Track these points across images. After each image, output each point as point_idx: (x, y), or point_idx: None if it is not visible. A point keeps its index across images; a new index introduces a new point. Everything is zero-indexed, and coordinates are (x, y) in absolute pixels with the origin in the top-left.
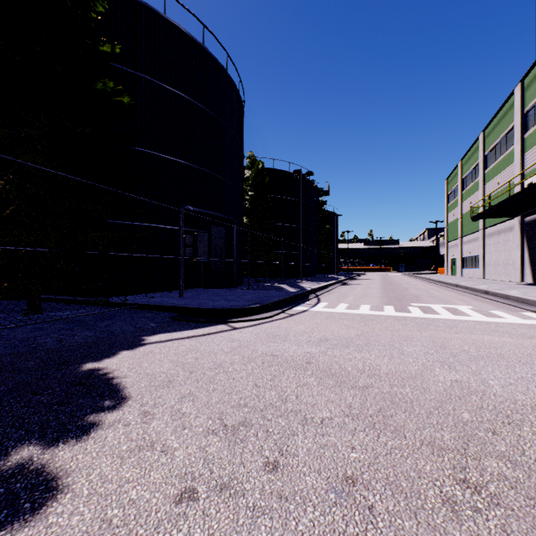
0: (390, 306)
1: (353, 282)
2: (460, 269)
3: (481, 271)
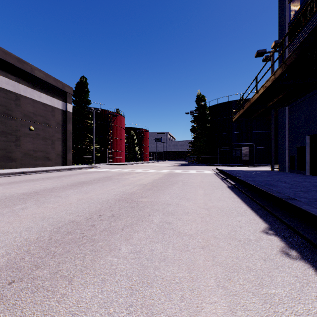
0: None
1: None
2: None
3: None
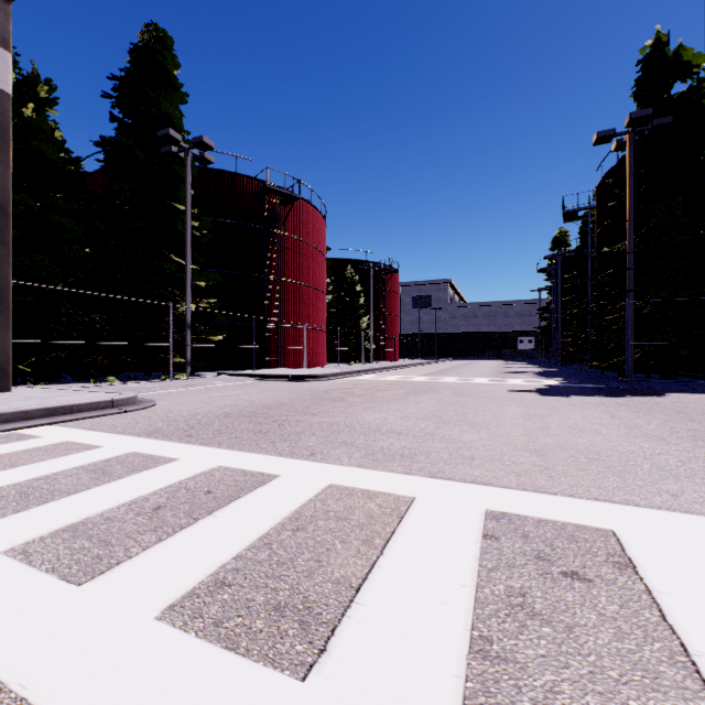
0: None
1: None
2: None
3: None
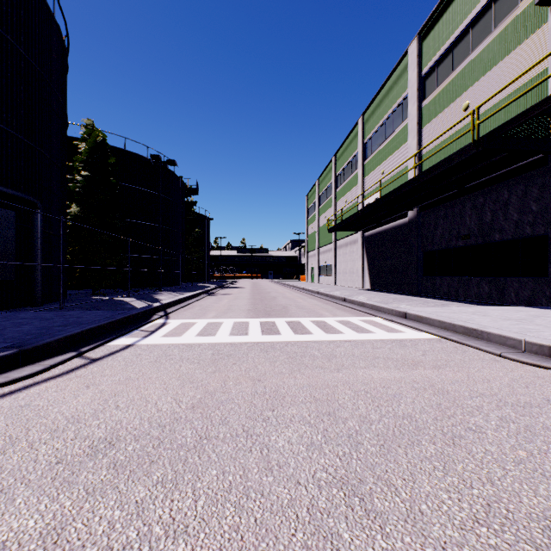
0: (257, 324)
1: (222, 292)
2: (317, 276)
3: (333, 279)
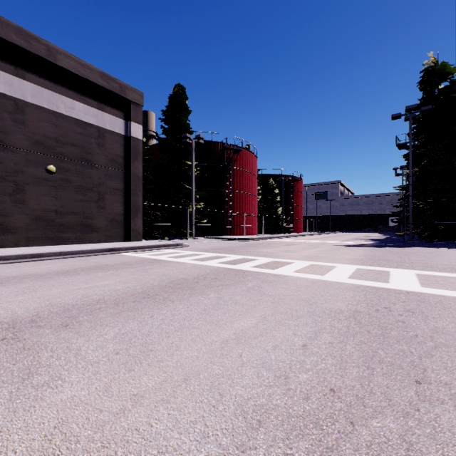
0: None
1: None
2: None
3: None
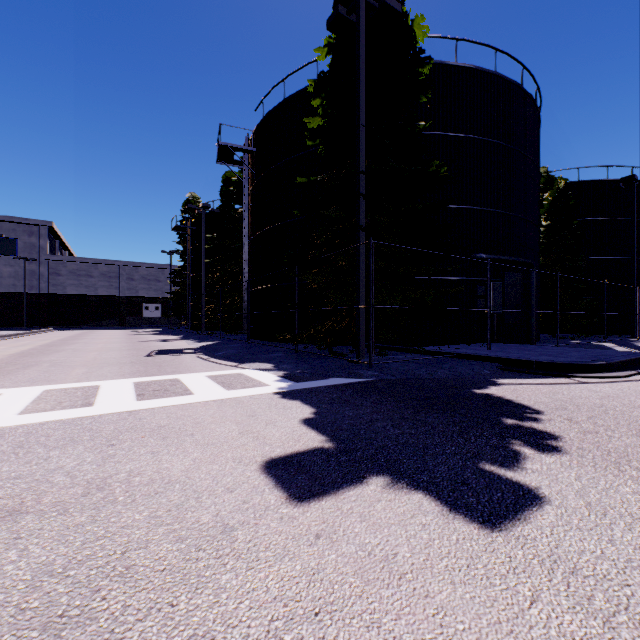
0: None
1: None
2: None
3: None
